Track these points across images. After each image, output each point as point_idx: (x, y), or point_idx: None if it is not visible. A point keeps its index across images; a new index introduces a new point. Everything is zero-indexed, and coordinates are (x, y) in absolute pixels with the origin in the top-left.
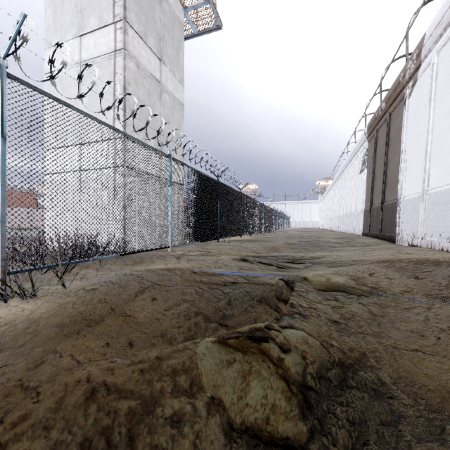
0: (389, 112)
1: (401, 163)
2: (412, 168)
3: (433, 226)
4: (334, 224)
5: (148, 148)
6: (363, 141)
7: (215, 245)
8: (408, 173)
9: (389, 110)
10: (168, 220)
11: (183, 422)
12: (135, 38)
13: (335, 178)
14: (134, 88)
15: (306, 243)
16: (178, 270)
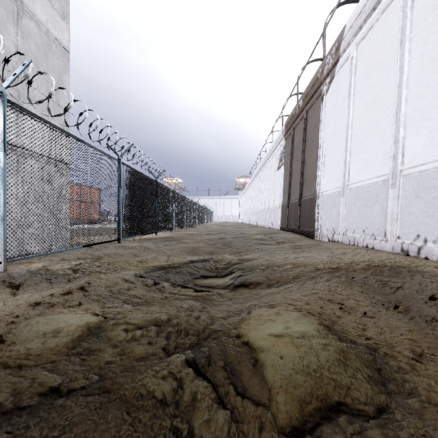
0: (306, 110)
1: (319, 158)
2: (330, 163)
3: (355, 222)
4: (253, 219)
5: None
6: (280, 139)
7: (115, 248)
8: (326, 168)
9: (306, 107)
10: None
11: None
12: None
13: (253, 175)
14: None
15: (231, 241)
16: None
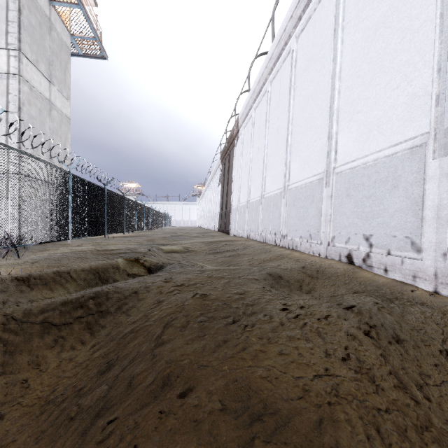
0: (230, 150)
1: (232, 185)
2: (236, 190)
3: (240, 224)
4: (205, 223)
5: (55, 169)
6: (219, 163)
7: (102, 240)
8: (235, 192)
9: (229, 148)
10: (68, 220)
11: (116, 272)
12: (28, 65)
13: (206, 185)
14: (28, 108)
15: (176, 236)
16: (87, 250)
